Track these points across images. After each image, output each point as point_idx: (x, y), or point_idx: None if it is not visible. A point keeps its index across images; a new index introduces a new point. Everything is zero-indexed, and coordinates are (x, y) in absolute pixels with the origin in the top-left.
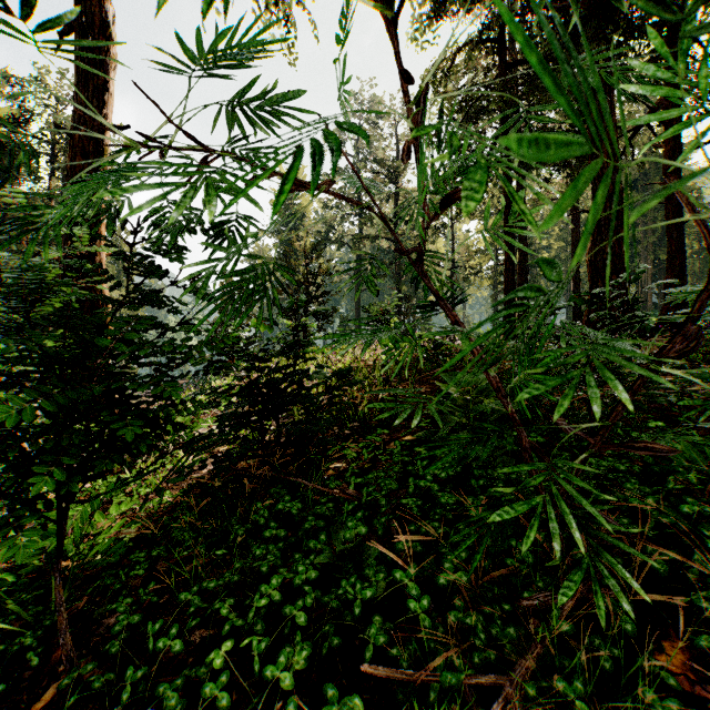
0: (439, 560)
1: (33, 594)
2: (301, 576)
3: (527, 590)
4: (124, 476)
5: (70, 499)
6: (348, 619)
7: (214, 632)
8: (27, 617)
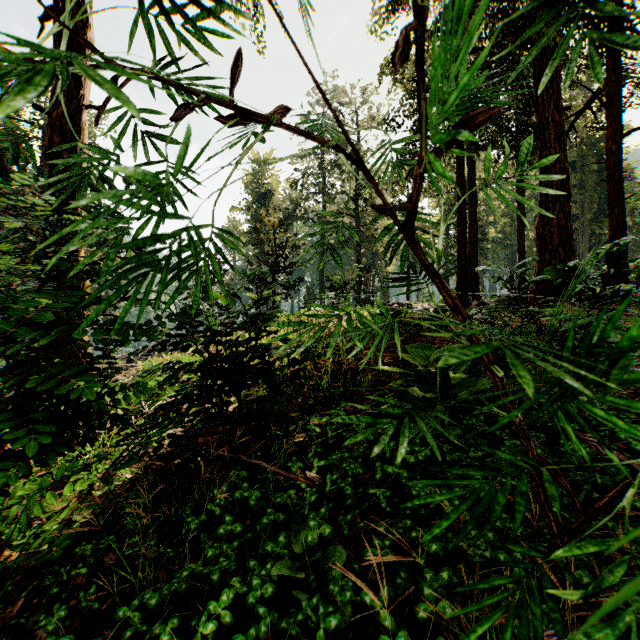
0: (415, 575)
1: None
2: (255, 592)
3: None
4: (86, 449)
5: None
6: None
7: None
8: None
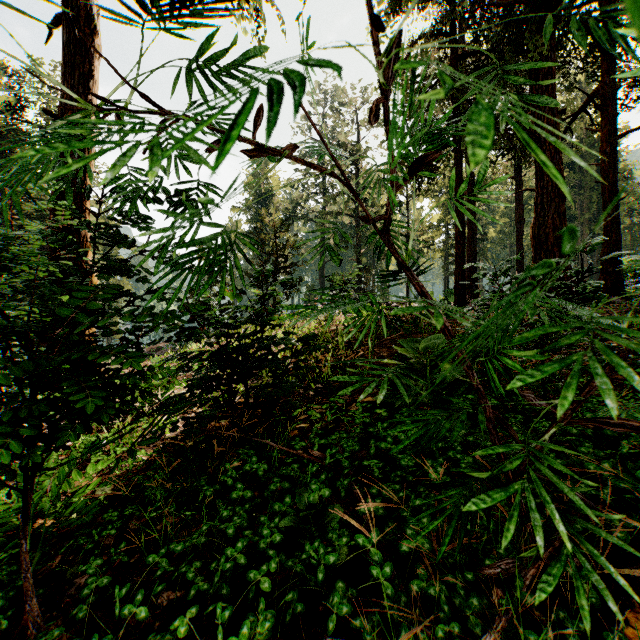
0: (401, 524)
1: (9, 552)
2: (265, 539)
3: (488, 557)
4: (103, 435)
5: (37, 467)
6: (312, 584)
7: (181, 594)
8: (1, 577)
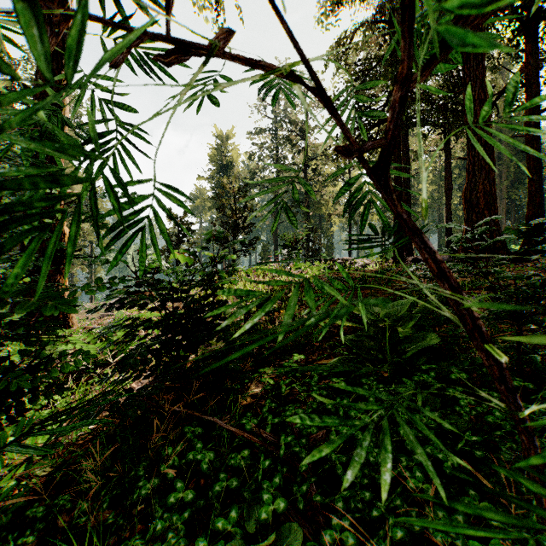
0: None
1: None
2: None
3: None
4: (55, 398)
5: None
6: None
7: None
8: None
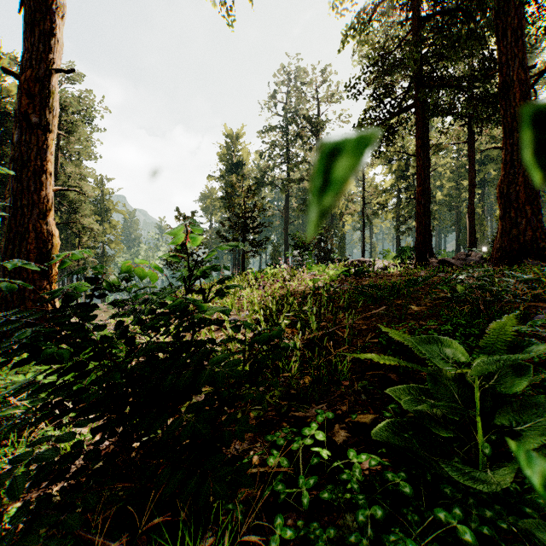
0: None
1: None
2: None
3: None
4: None
5: None
6: None
7: None
8: None
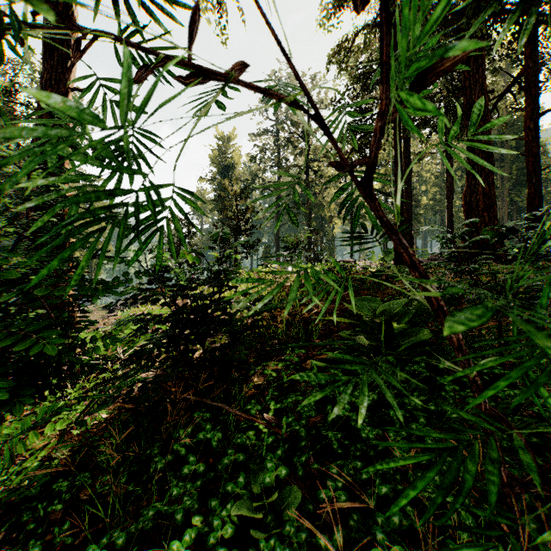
0: (367, 517)
1: None
2: (216, 532)
3: None
4: (68, 391)
5: None
6: None
7: None
8: None
